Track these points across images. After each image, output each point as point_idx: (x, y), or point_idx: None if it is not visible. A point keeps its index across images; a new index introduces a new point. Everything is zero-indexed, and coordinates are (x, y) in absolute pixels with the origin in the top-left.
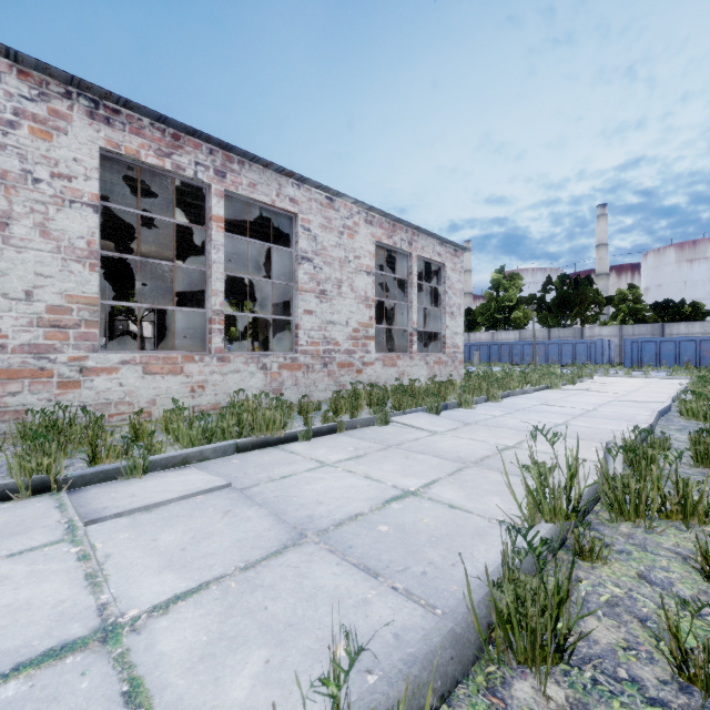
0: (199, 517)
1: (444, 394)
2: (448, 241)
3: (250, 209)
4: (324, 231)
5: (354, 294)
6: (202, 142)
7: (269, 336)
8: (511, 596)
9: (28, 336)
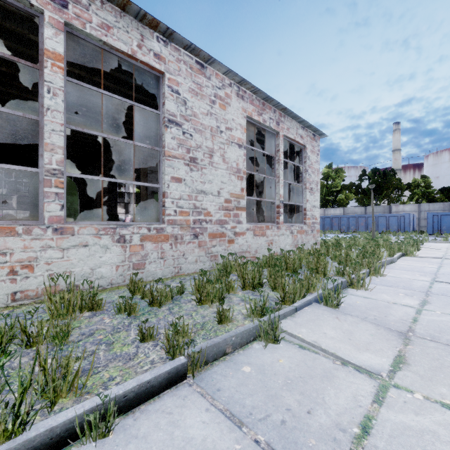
0: None
1: (323, 268)
2: (309, 125)
3: (118, 74)
4: (194, 96)
5: (226, 165)
6: None
7: (148, 208)
8: None
9: None
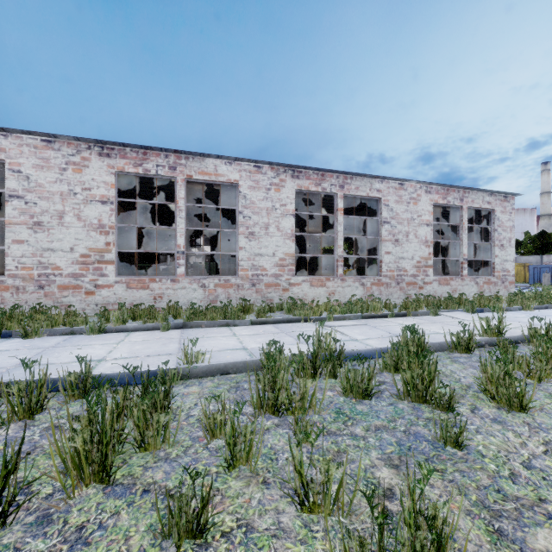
0: (362, 329)
1: (483, 303)
2: (497, 191)
3: None
4: (397, 204)
5: (417, 239)
6: (333, 174)
7: (360, 266)
8: (456, 337)
9: (273, 270)
